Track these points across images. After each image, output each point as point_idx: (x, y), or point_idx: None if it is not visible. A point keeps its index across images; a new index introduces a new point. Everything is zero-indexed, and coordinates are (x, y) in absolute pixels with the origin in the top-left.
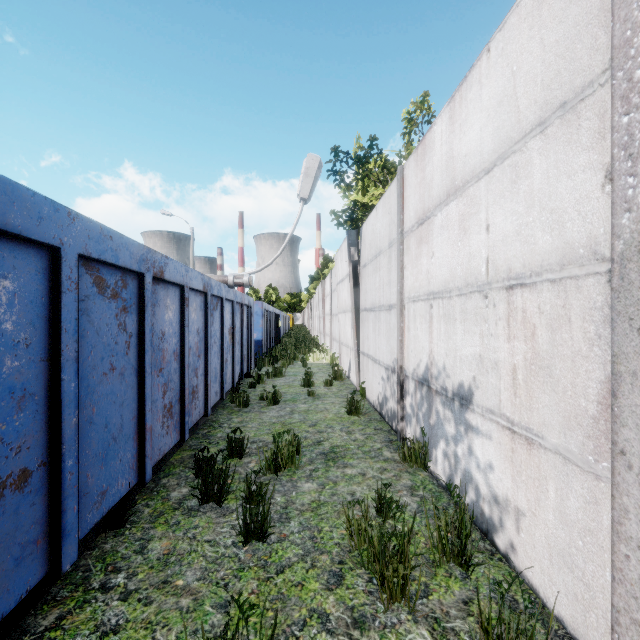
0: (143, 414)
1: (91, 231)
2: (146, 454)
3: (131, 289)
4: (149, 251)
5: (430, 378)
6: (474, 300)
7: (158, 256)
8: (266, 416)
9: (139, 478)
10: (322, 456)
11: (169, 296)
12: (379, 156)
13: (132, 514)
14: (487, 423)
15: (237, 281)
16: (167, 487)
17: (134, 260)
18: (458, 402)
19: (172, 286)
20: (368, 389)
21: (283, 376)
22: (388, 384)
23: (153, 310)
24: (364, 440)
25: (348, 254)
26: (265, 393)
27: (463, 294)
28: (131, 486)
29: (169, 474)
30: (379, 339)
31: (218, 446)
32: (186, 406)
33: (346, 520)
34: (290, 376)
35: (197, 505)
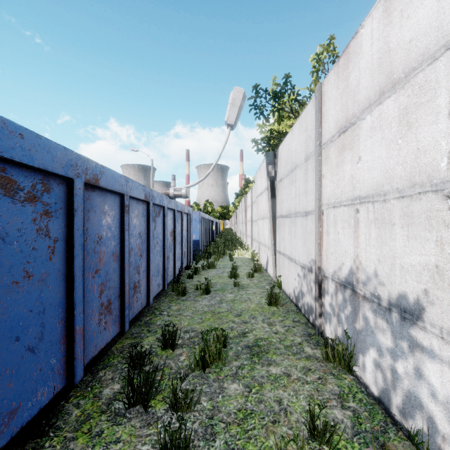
0: (72, 317)
1: None
2: (75, 356)
3: (56, 193)
4: (79, 157)
5: (355, 282)
6: (426, 201)
7: (91, 164)
8: (199, 305)
9: (68, 380)
10: (247, 350)
11: (107, 203)
12: (292, 91)
13: (56, 421)
14: None
15: (176, 193)
16: (101, 382)
17: (58, 164)
18: (398, 314)
19: (111, 194)
20: (284, 282)
21: (215, 268)
22: (304, 281)
23: (87, 215)
24: (285, 333)
25: (266, 171)
26: (200, 283)
27: (406, 196)
28: (56, 391)
29: (107, 365)
30: (295, 241)
31: (155, 335)
32: (126, 301)
33: None
34: (220, 268)
35: (124, 408)
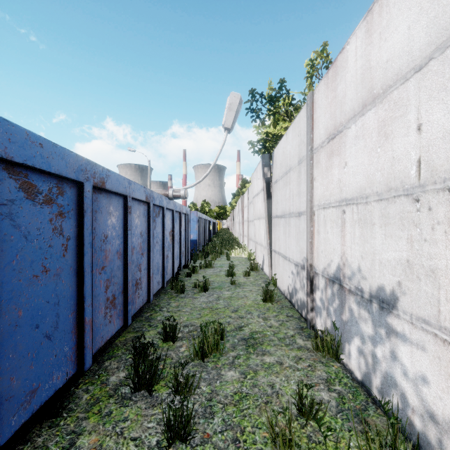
0: (82, 309)
1: (13, 135)
2: (85, 345)
3: (69, 196)
4: (88, 163)
5: (342, 277)
6: (399, 204)
7: (99, 168)
8: (197, 301)
9: (78, 367)
10: (243, 342)
11: (112, 204)
12: (287, 95)
13: (68, 403)
14: (418, 332)
15: (175, 194)
16: (108, 370)
17: (71, 169)
18: (377, 304)
19: (115, 196)
20: (279, 280)
21: (212, 267)
22: (298, 278)
23: (94, 216)
24: (278, 327)
25: (262, 173)
26: (198, 281)
27: (384, 199)
28: (69, 376)
29: (112, 356)
30: (289, 240)
31: (156, 329)
32: (129, 297)
33: (269, 426)
34: (217, 267)
35: (130, 392)
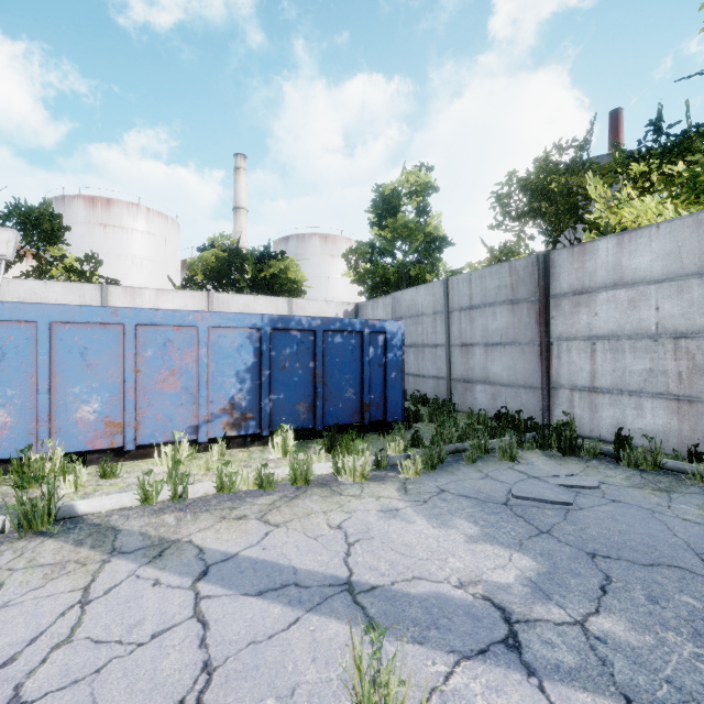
0: None
1: None
2: None
3: None
4: None
5: None
6: None
7: None
8: None
9: None
10: None
11: None
12: None
13: None
14: None
15: None
16: None
17: None
18: None
19: None
20: None
21: None
22: None
23: None
24: None
25: None
26: None
27: None
28: None
29: None
30: None
31: None
32: None
33: None
34: None
35: None
